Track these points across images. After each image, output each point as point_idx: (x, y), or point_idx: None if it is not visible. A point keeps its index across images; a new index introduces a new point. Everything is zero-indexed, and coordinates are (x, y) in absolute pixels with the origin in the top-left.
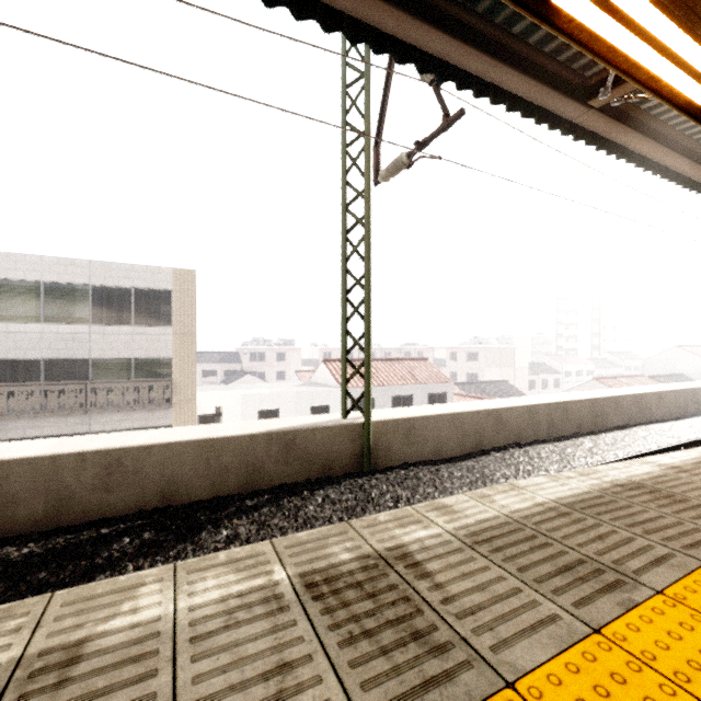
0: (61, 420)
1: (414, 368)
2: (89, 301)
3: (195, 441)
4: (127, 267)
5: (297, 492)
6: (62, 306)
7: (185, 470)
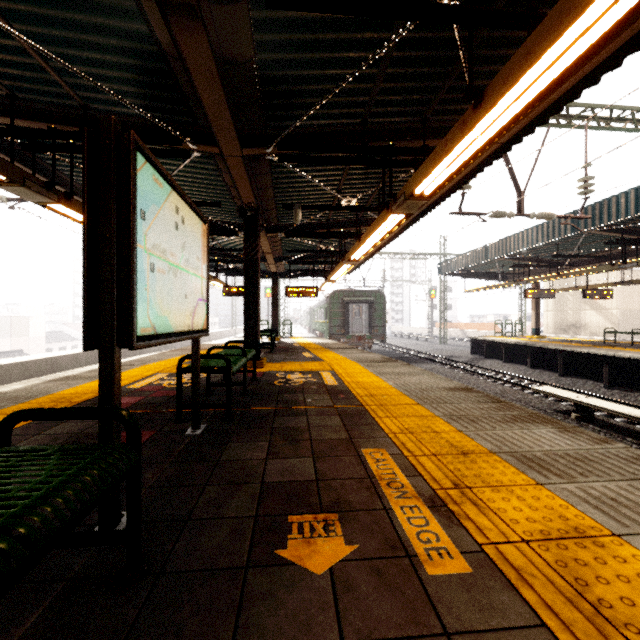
0: None
1: None
2: None
3: None
4: None
5: None
6: None
7: None
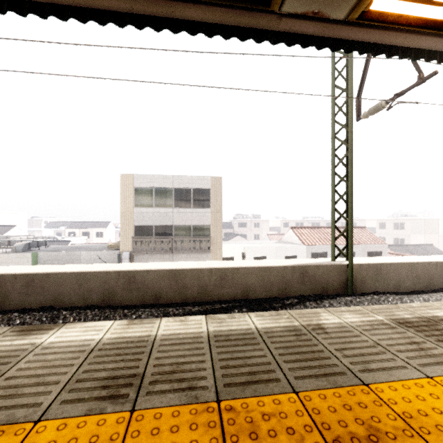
0: (161, 256)
1: (355, 233)
2: (172, 196)
3: (257, 267)
4: (189, 177)
5: (311, 300)
6: (161, 199)
7: (253, 281)
